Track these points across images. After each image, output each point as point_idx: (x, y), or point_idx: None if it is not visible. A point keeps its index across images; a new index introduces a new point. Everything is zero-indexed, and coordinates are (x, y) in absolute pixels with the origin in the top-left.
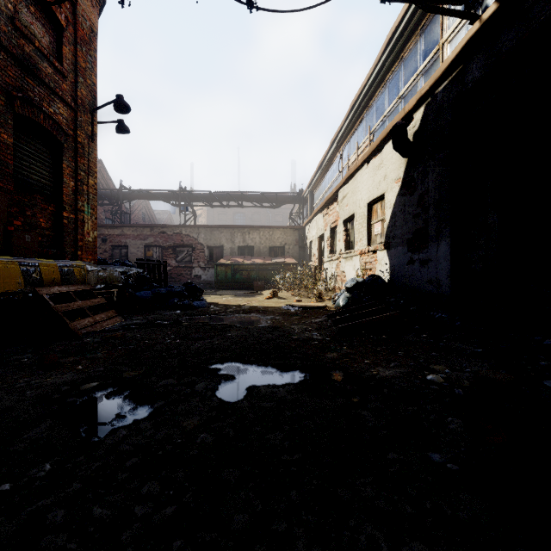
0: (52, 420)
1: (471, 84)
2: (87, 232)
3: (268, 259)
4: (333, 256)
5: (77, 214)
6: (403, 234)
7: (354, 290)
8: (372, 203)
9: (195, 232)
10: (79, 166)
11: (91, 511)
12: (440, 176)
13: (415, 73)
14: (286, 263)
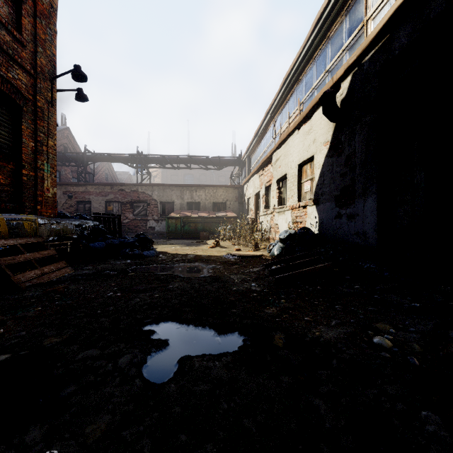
0: None
1: (398, 51)
2: (46, 189)
3: (212, 213)
4: (268, 210)
5: (36, 172)
6: (331, 191)
7: (287, 241)
8: (302, 164)
9: (149, 189)
10: (39, 128)
11: None
12: (367, 138)
13: (341, 49)
14: (227, 217)
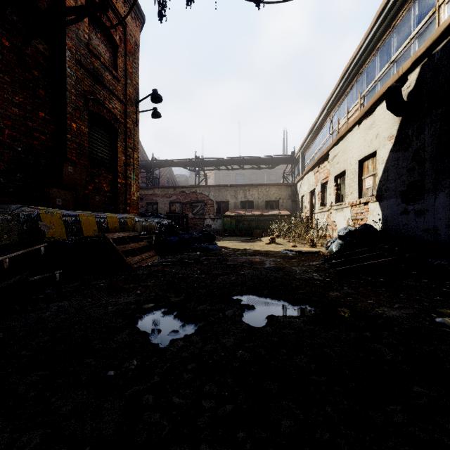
0: (129, 329)
1: None
2: (133, 193)
3: (265, 211)
4: (324, 208)
5: (126, 180)
6: (396, 187)
7: (346, 238)
8: (363, 160)
9: (206, 190)
10: (128, 145)
11: (171, 399)
12: (438, 131)
13: (408, 38)
14: (280, 215)
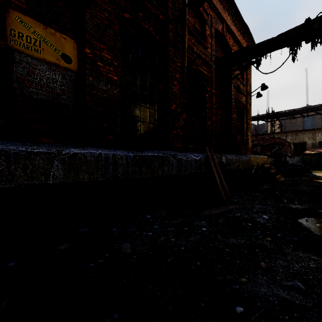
0: None
1: None
2: (249, 143)
3: None
4: None
5: (247, 137)
6: None
7: None
8: None
9: (283, 135)
10: (247, 118)
11: None
12: None
13: None
14: None
